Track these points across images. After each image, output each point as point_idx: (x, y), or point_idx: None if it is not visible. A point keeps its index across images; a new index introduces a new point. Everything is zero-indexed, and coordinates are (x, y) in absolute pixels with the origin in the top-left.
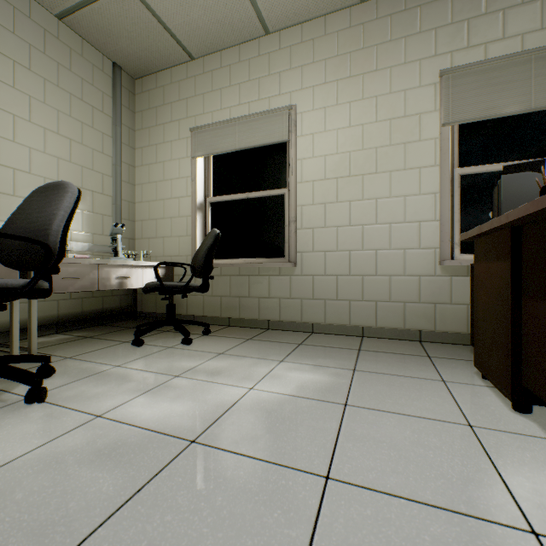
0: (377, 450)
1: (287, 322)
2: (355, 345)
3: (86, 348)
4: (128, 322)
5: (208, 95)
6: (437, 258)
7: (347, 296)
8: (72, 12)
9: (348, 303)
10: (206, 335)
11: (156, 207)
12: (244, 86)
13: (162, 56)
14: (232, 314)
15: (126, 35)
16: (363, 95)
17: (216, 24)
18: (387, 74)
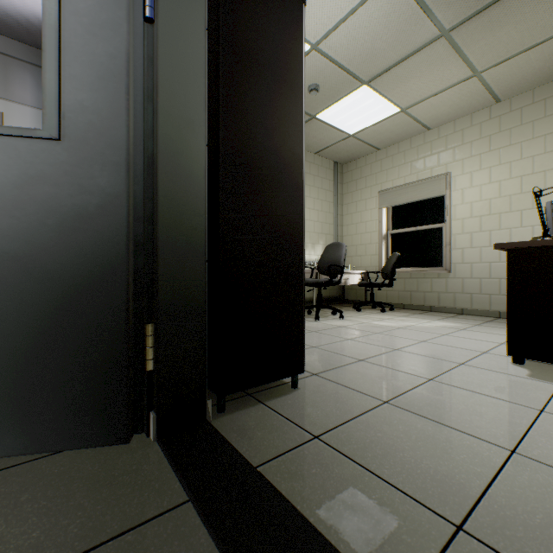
0: (466, 335)
1: (444, 307)
2: (488, 320)
3: None
4: (341, 304)
5: (389, 170)
6: None
7: (488, 292)
8: (321, 150)
9: (488, 296)
10: (390, 311)
11: (356, 238)
12: (413, 163)
13: (361, 153)
14: (405, 302)
15: (344, 151)
16: (500, 162)
17: (396, 135)
18: (518, 147)
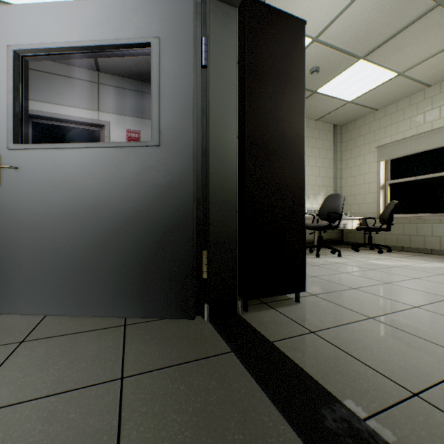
0: None
1: None
2: None
3: None
4: (340, 245)
5: (387, 127)
6: None
7: None
8: (322, 117)
9: None
10: (388, 252)
11: (354, 189)
12: (412, 118)
13: (359, 115)
14: (404, 244)
15: (343, 115)
16: None
17: (394, 96)
18: None
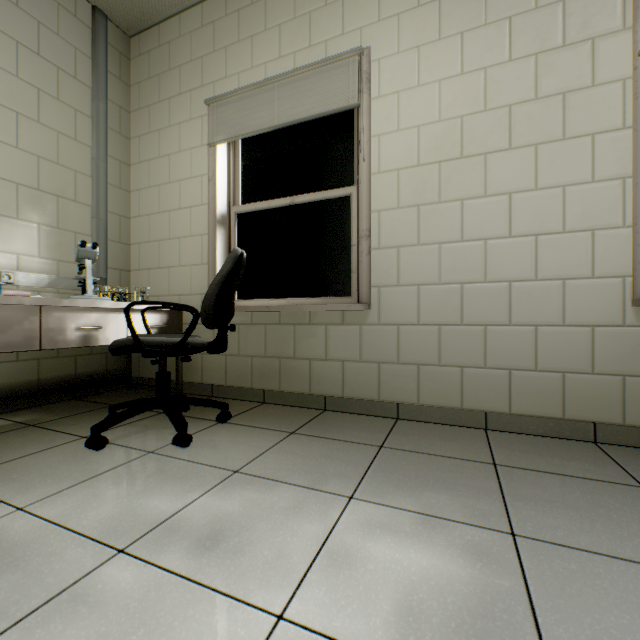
0: None
1: (356, 400)
2: (480, 450)
3: (5, 452)
4: (115, 394)
5: (233, 48)
6: (627, 293)
7: (457, 359)
8: None
9: (459, 371)
10: (222, 423)
11: (159, 223)
12: (287, 28)
13: None
14: (268, 384)
15: None
16: (486, 19)
17: None
18: None
